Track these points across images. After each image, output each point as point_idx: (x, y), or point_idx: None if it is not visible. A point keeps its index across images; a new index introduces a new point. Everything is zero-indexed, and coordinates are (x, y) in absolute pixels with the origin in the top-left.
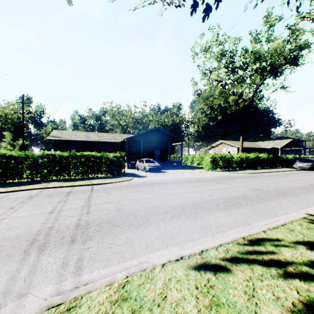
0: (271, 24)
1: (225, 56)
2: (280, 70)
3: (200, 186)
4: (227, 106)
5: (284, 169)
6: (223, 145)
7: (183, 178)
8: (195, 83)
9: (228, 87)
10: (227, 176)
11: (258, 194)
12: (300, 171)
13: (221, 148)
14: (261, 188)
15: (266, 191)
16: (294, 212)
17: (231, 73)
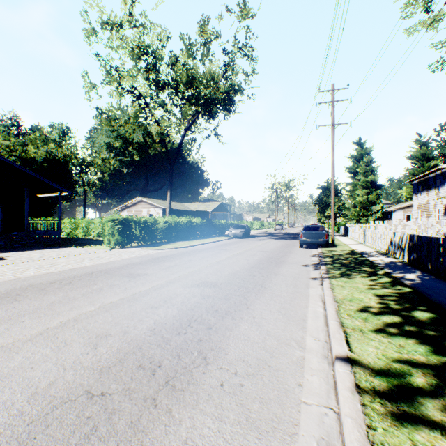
0: (207, 39)
1: (147, 54)
2: (215, 110)
3: (80, 297)
4: (150, 142)
5: (220, 238)
6: (144, 205)
7: (41, 276)
8: (91, 84)
9: (151, 109)
10: (150, 256)
11: (212, 297)
12: (235, 240)
13: (140, 209)
14: (209, 278)
15: (221, 286)
16: (307, 353)
17: (155, 91)
